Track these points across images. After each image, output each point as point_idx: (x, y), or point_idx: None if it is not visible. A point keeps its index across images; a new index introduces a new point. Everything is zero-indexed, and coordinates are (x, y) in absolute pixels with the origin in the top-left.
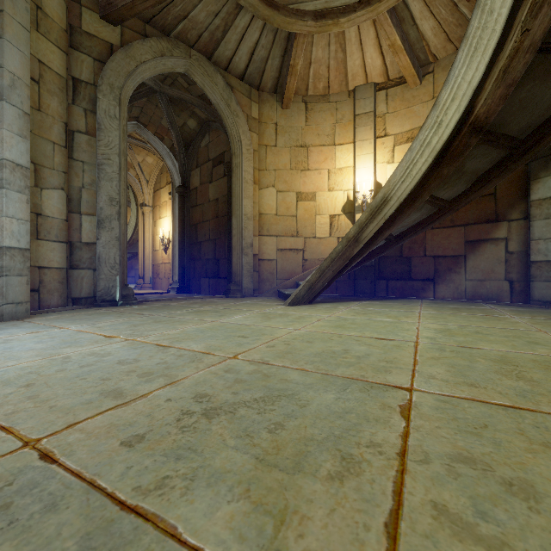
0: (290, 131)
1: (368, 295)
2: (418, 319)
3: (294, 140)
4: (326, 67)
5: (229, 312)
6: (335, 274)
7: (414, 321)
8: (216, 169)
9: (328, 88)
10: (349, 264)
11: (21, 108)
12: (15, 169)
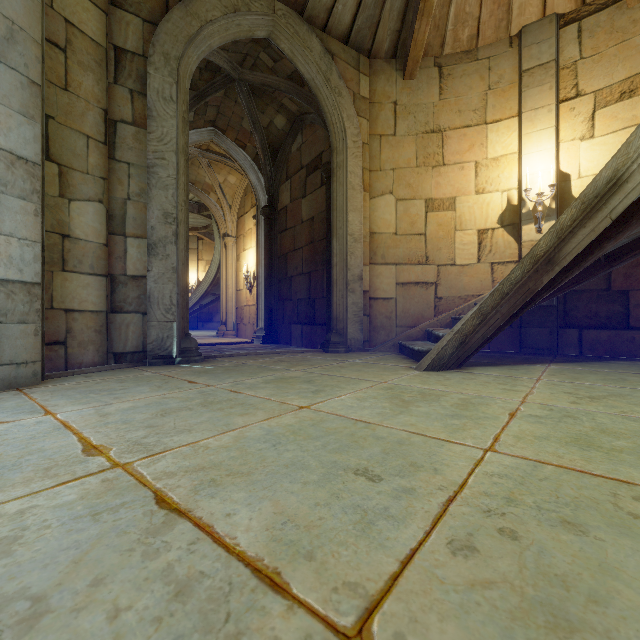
0: (416, 111)
1: (545, 353)
2: None
3: (421, 124)
4: None
5: (329, 384)
6: (505, 319)
7: None
8: (311, 177)
9: (476, 37)
10: (531, 303)
11: (25, 74)
12: (16, 163)
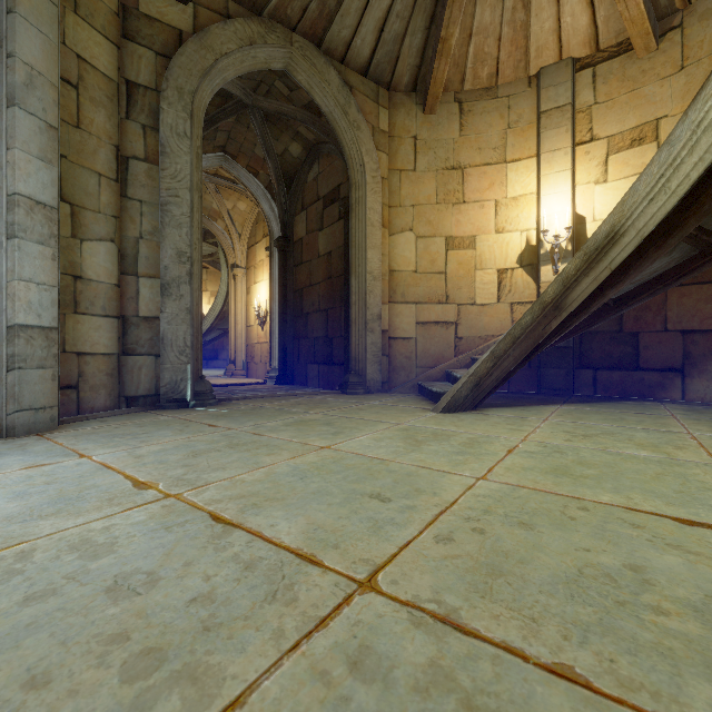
0: (436, 146)
1: (561, 393)
2: (710, 456)
3: (441, 160)
4: (496, 40)
5: (348, 426)
6: (518, 362)
7: (707, 461)
8: (328, 210)
9: (496, 75)
10: (542, 346)
11: (43, 119)
12: (34, 208)
